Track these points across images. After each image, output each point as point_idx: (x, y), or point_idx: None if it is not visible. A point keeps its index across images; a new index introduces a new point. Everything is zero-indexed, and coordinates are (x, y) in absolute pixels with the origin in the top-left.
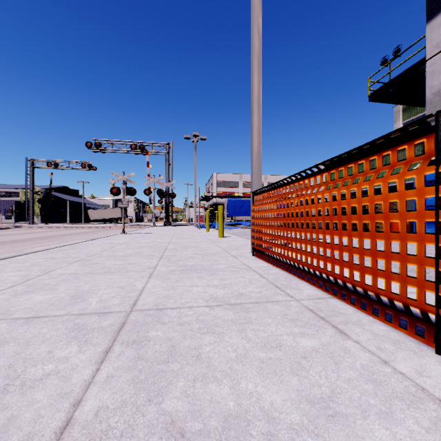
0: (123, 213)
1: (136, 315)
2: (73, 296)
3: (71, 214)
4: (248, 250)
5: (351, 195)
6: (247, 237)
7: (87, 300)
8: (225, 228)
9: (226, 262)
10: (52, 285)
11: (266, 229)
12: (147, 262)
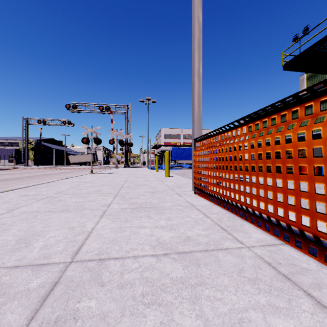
0: (91, 157)
1: (74, 270)
2: (19, 240)
3: (56, 159)
4: (190, 188)
5: (268, 143)
6: (188, 176)
7: (31, 245)
8: (170, 169)
9: (172, 199)
10: (7, 225)
11: (207, 171)
12: (103, 199)
